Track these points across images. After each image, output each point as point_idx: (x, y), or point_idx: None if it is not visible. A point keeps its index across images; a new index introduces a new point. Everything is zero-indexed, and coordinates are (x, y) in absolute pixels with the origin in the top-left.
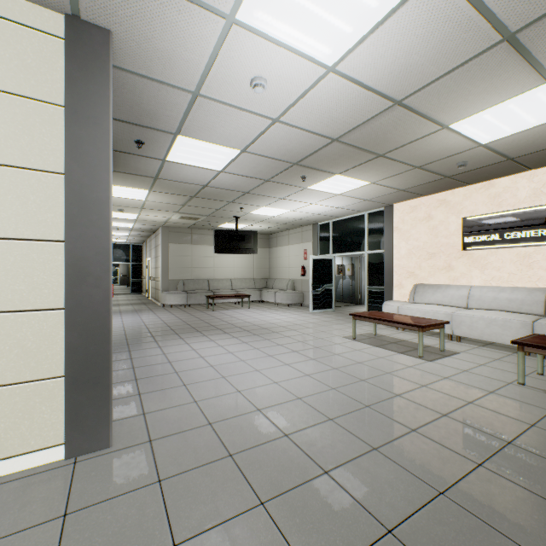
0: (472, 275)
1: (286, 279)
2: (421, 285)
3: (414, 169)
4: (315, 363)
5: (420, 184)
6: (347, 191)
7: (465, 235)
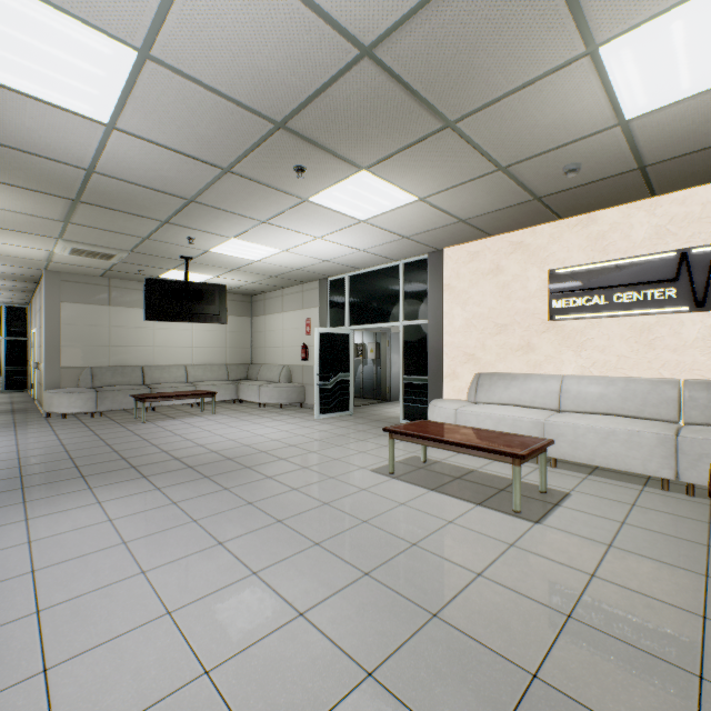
0: (563, 358)
1: (278, 365)
2: (486, 374)
3: (495, 172)
4: (321, 561)
5: (492, 211)
6: (377, 215)
7: (553, 296)
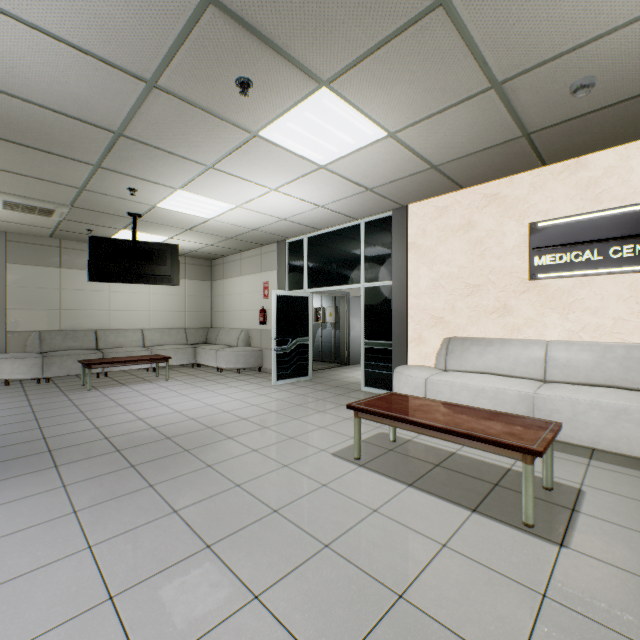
0: (546, 321)
1: (237, 329)
2: (457, 339)
3: (486, 92)
4: None
5: (470, 154)
6: (339, 158)
7: (534, 252)
